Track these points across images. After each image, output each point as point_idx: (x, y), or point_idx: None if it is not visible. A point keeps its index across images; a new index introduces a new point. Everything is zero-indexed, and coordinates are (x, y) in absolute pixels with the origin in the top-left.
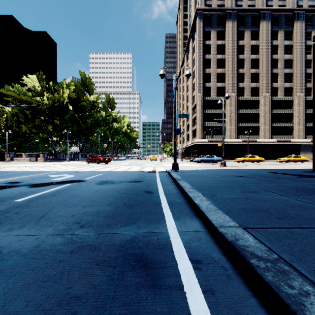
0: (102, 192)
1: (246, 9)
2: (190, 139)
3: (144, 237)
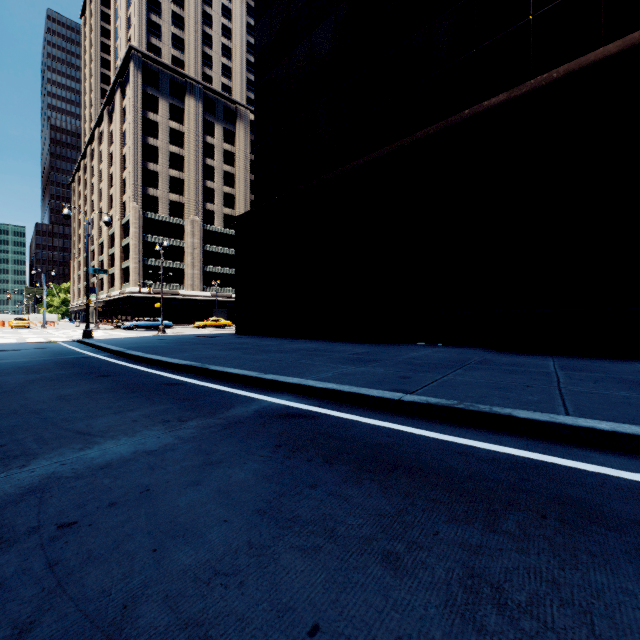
0: (18, 353)
1: (217, 91)
2: (118, 285)
3: (81, 356)
